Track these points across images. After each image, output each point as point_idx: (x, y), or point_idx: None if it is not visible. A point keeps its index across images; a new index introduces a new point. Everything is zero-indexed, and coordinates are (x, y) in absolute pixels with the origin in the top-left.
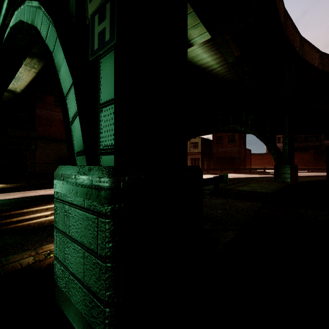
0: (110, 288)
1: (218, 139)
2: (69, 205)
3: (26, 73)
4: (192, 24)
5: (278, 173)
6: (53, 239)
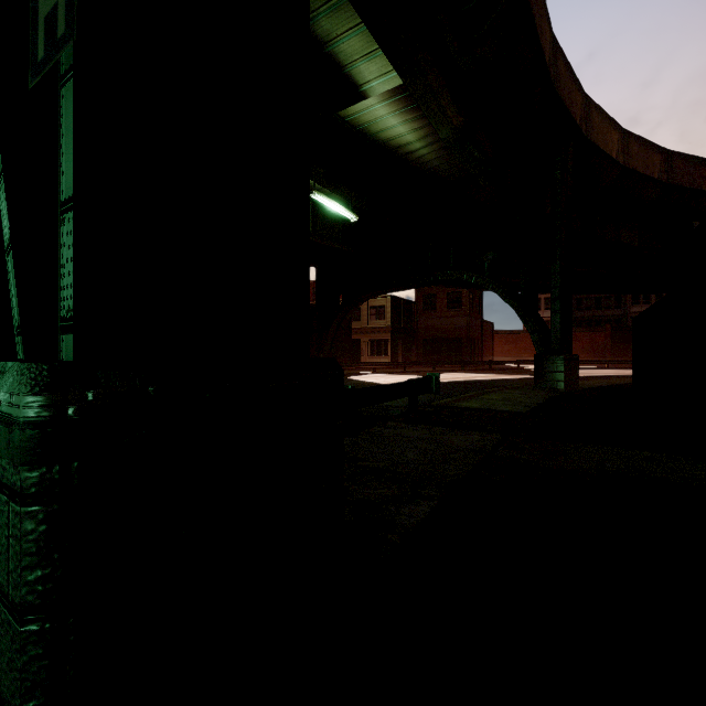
0: (35, 691)
1: (428, 300)
2: None
3: None
4: (363, 51)
5: (542, 371)
6: None
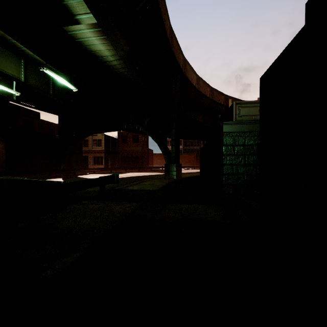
0: None
1: (123, 138)
2: None
3: None
4: None
5: (168, 171)
6: None
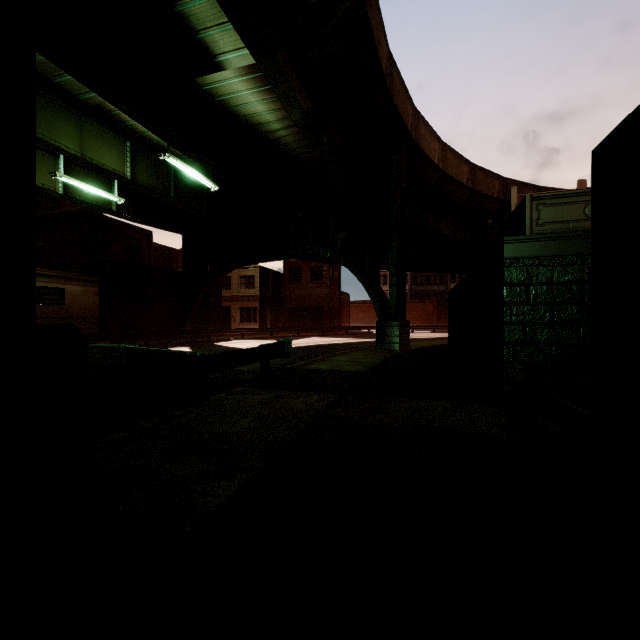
0: None
1: (294, 272)
2: None
3: None
4: (216, 19)
5: (383, 335)
6: None
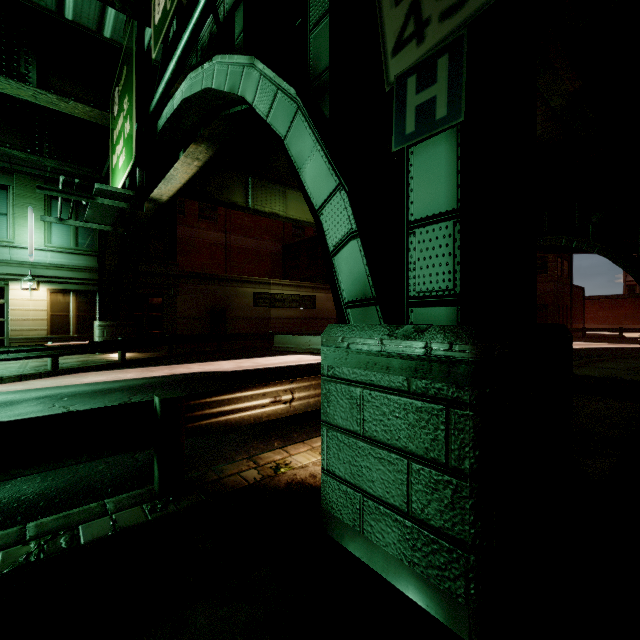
0: (476, 523)
1: None
2: (366, 388)
3: (184, 170)
4: None
5: None
6: (261, 445)
